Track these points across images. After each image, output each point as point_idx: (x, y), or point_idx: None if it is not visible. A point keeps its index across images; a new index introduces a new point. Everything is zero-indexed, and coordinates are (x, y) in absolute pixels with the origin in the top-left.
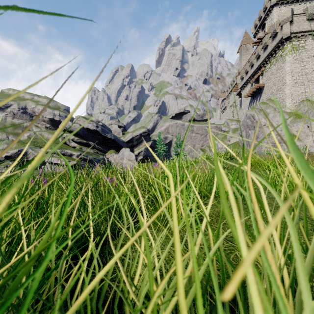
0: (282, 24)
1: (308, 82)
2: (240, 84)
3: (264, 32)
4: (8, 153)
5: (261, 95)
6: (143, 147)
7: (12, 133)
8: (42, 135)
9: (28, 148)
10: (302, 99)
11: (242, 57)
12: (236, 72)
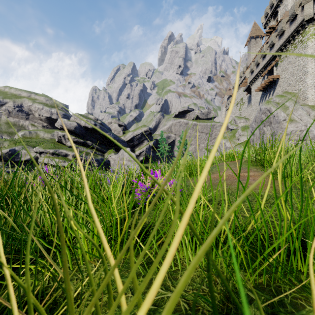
0: (303, 4)
1: None
2: (250, 78)
3: (276, 21)
4: None
5: (275, 89)
6: (145, 147)
7: (6, 132)
8: (37, 134)
9: (20, 148)
10: None
11: (251, 50)
12: (244, 67)
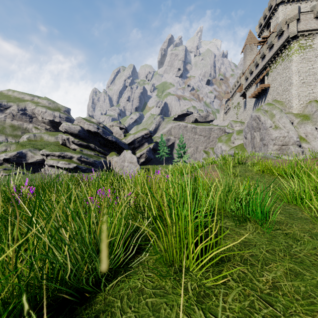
0: (288, 23)
1: (316, 82)
2: (244, 84)
3: (269, 31)
4: (6, 155)
5: (266, 96)
6: (145, 150)
7: (11, 135)
8: (42, 137)
9: (27, 151)
10: (309, 100)
11: (246, 57)
12: (240, 73)
